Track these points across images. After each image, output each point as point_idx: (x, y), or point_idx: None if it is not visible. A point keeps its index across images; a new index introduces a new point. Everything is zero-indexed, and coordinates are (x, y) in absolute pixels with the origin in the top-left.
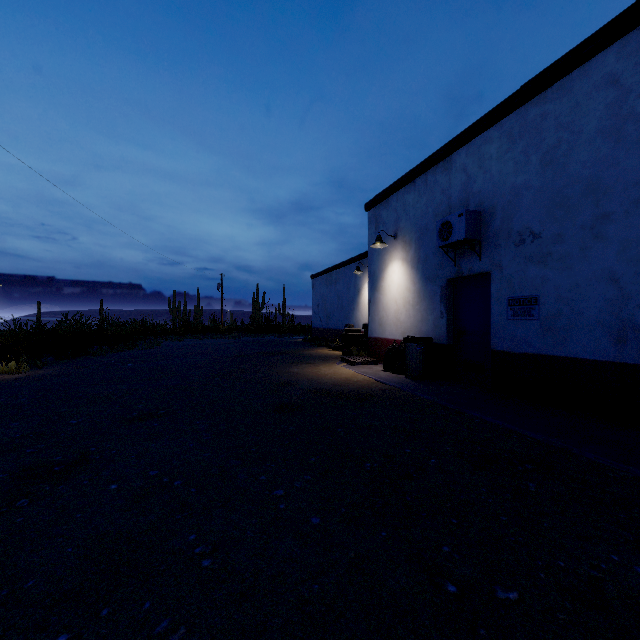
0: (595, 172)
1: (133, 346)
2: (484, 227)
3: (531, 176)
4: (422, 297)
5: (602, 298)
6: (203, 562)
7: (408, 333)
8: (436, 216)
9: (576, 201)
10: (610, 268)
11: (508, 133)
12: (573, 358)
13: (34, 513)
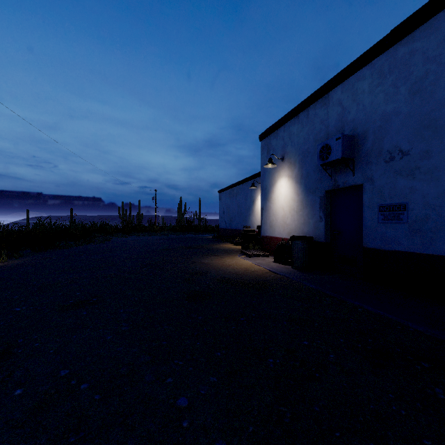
0: None
1: (91, 241)
2: (357, 148)
3: (400, 104)
4: (304, 205)
5: None
6: None
7: (293, 233)
8: (316, 141)
9: (443, 122)
10: None
11: (379, 70)
12: (440, 256)
13: None
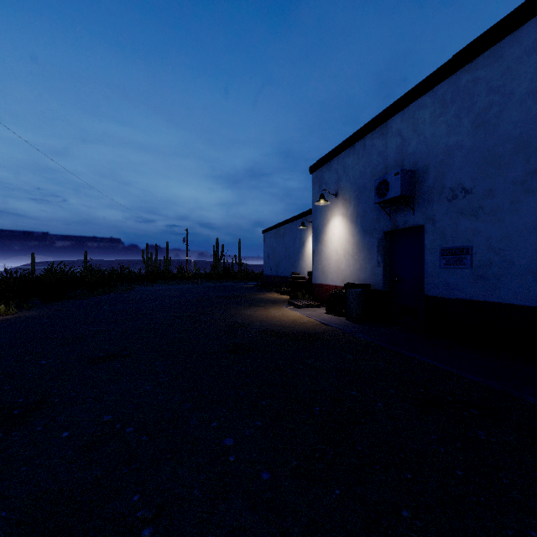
0: (526, 131)
1: (111, 291)
2: (418, 185)
3: (463, 137)
4: (360, 248)
5: (533, 248)
6: (143, 532)
7: (348, 280)
8: (373, 176)
9: (507, 158)
10: None
11: (441, 99)
12: (504, 304)
13: None
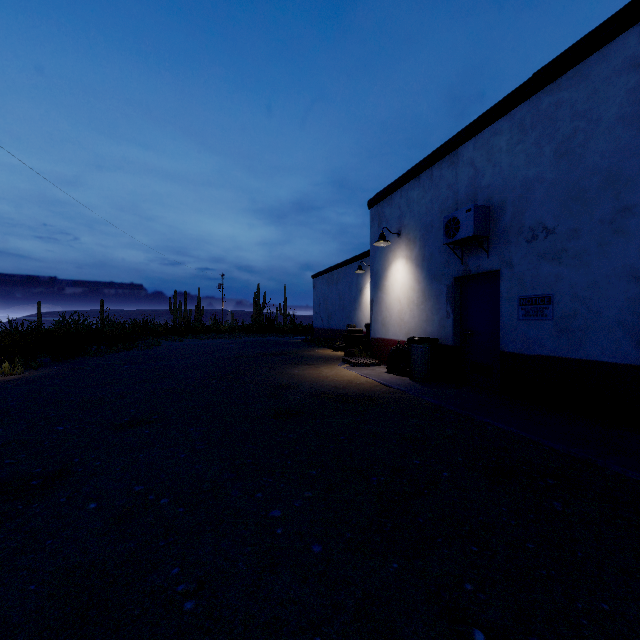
0: (615, 162)
1: (132, 346)
2: (493, 223)
3: (544, 168)
4: (427, 296)
5: (623, 297)
6: (185, 604)
7: (412, 334)
8: (442, 212)
9: (594, 194)
10: (632, 265)
11: (519, 124)
12: (590, 361)
13: (0, 538)
